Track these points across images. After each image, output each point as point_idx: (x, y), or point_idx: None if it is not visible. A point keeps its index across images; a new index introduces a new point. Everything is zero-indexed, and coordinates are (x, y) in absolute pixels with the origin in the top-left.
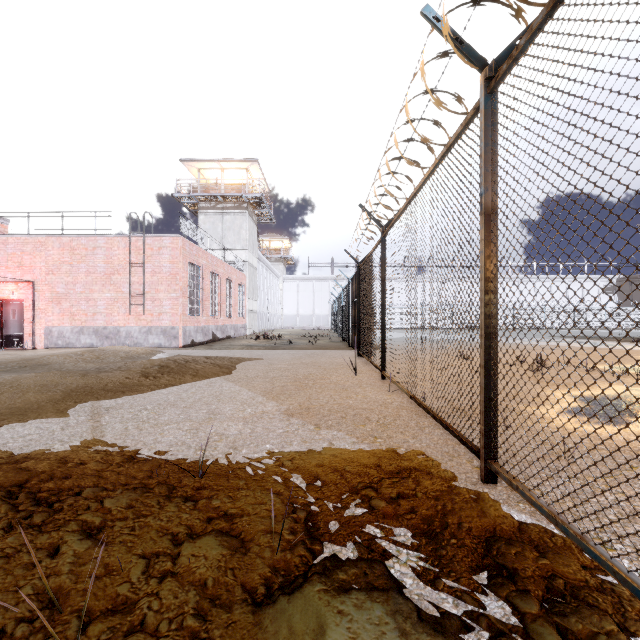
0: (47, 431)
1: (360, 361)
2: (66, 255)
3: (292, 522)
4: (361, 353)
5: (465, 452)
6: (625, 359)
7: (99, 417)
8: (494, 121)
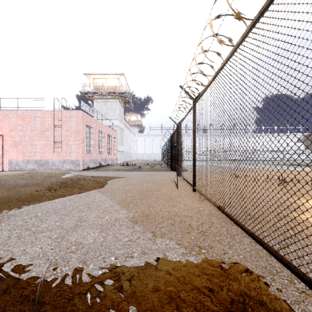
0: None
1: (178, 179)
2: (20, 121)
3: None
4: (178, 174)
5: (280, 267)
6: None
7: None
8: None
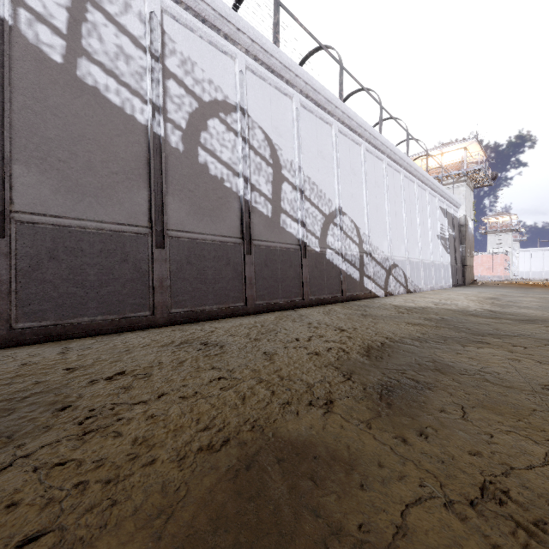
0: None
1: None
2: None
3: None
4: None
5: None
6: None
7: None
8: None
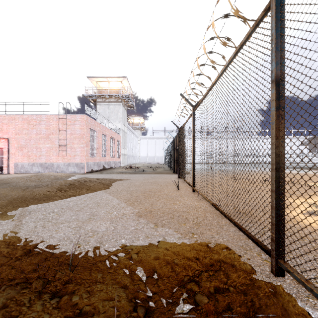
0: None
1: (180, 181)
2: (25, 125)
3: None
4: (180, 176)
5: (253, 246)
6: None
7: (22, 218)
8: (284, 12)
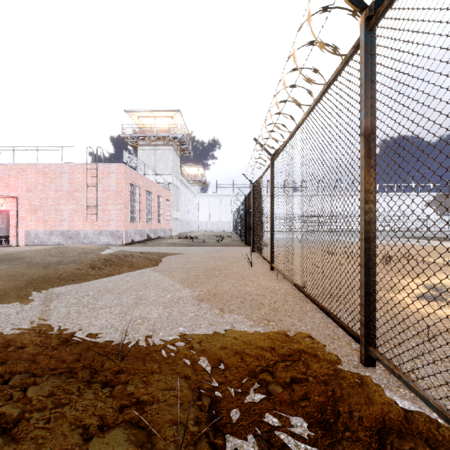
0: (4, 315)
1: (254, 255)
2: (40, 178)
3: (197, 411)
4: (255, 249)
5: (343, 335)
6: (449, 254)
7: (49, 302)
8: (374, 54)
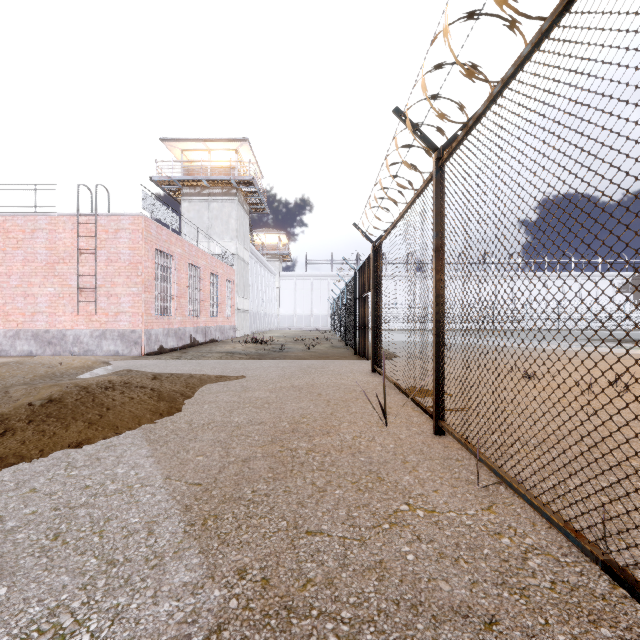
0: None
1: (379, 382)
2: None
3: None
4: (379, 369)
5: None
6: None
7: None
8: None
